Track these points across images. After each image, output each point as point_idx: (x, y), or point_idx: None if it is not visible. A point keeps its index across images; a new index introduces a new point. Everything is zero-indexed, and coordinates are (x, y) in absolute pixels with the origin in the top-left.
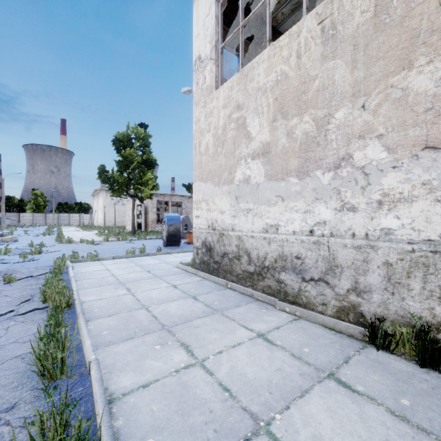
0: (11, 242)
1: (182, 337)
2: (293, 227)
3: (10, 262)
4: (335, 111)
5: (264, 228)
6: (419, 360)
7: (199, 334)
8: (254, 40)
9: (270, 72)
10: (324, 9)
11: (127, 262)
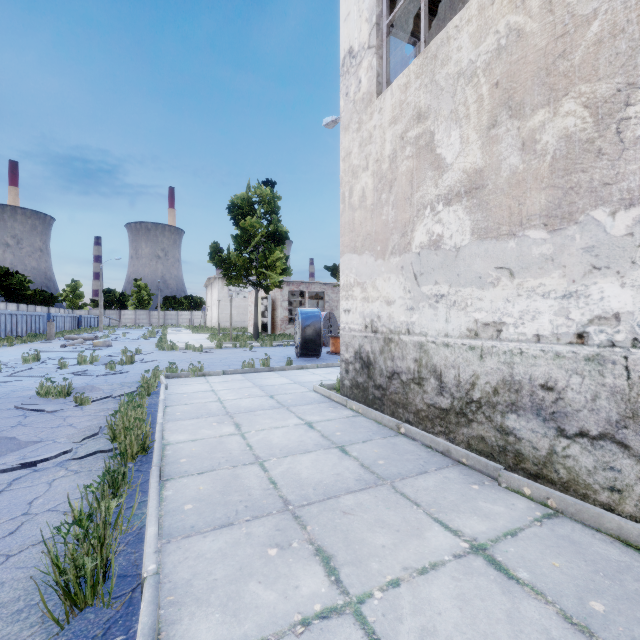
0: (104, 347)
1: (318, 533)
2: (536, 326)
3: (94, 374)
4: None
5: (470, 329)
6: None
7: (351, 530)
8: (442, 15)
9: (483, 37)
10: None
11: (243, 379)
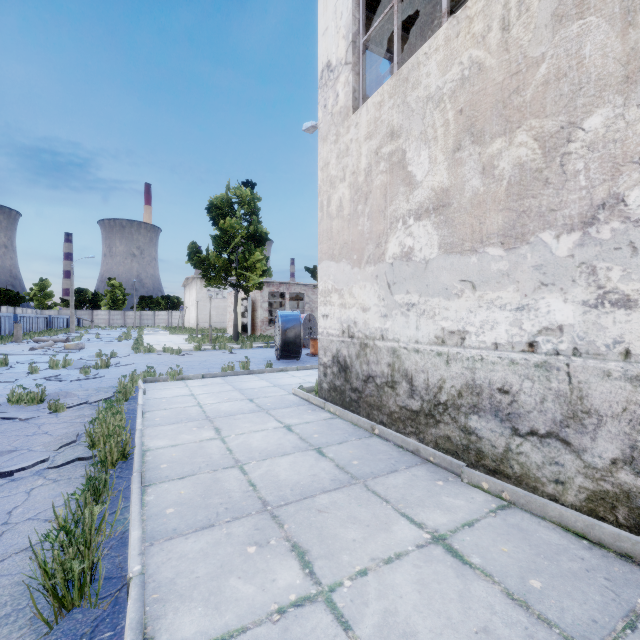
0: (76, 350)
1: (295, 531)
2: (495, 335)
3: (67, 379)
4: (585, 115)
5: (438, 336)
6: None
7: (325, 527)
8: (416, 33)
9: (449, 66)
10: None
11: (222, 383)
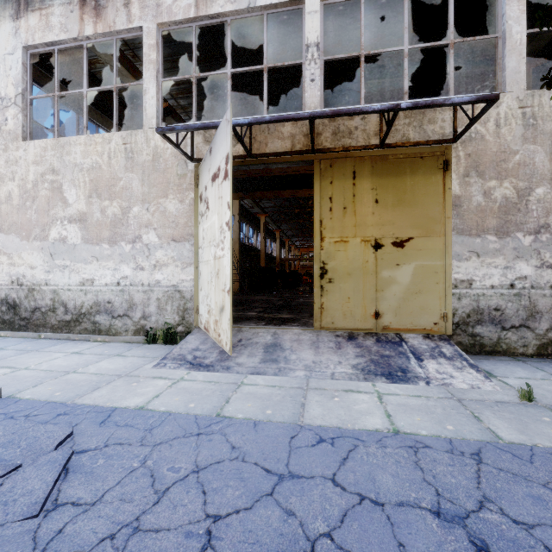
0: None
1: None
2: (106, 280)
3: None
4: (133, 206)
5: (81, 282)
6: (164, 341)
7: (17, 361)
8: (74, 88)
9: (87, 157)
10: (127, 136)
11: None
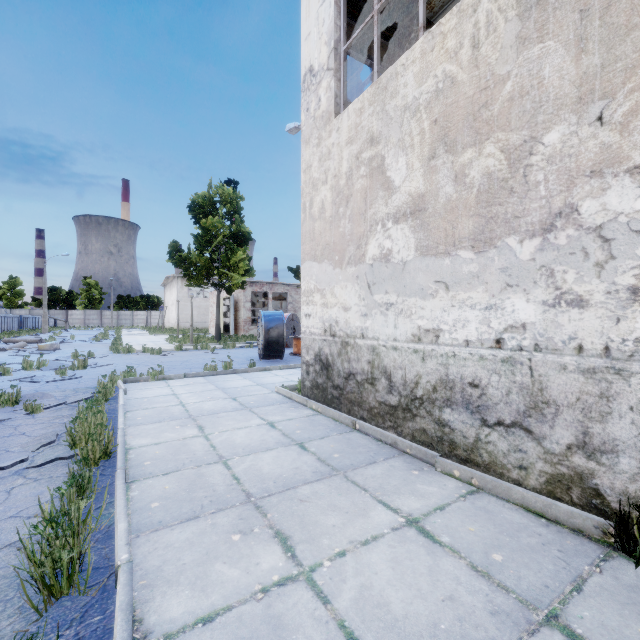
0: (50, 350)
1: (277, 519)
2: (466, 333)
3: (42, 380)
4: (544, 131)
5: (414, 334)
6: None
7: (306, 515)
8: (396, 41)
9: (425, 78)
10: None
11: (205, 382)
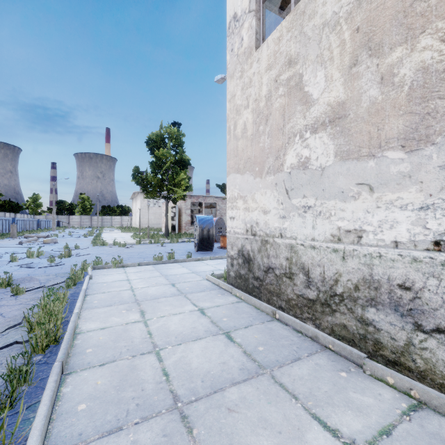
0: (52, 243)
1: (204, 438)
2: (395, 234)
3: (37, 266)
4: None
5: (334, 235)
6: None
7: (235, 433)
8: None
9: None
10: None
11: (152, 270)
